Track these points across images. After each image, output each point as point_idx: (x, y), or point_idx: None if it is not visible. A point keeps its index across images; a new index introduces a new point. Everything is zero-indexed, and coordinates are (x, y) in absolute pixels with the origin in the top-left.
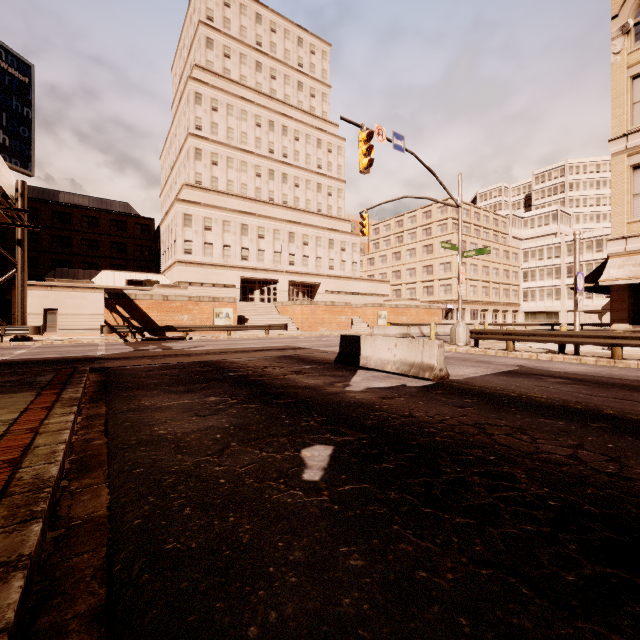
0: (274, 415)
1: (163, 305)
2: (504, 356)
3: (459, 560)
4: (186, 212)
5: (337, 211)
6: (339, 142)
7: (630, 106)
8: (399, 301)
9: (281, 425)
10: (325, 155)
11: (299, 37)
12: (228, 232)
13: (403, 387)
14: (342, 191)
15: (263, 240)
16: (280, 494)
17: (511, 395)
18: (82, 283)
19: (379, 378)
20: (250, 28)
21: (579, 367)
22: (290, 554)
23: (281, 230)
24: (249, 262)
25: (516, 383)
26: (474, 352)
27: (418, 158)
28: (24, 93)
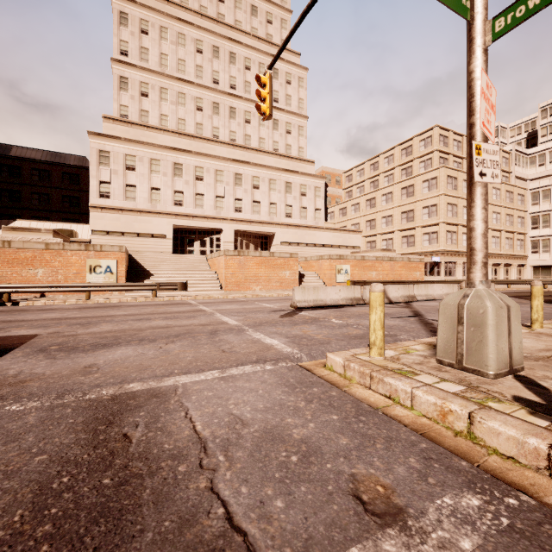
0: None
1: (2, 255)
2: None
3: None
4: (102, 148)
5: (298, 151)
6: (300, 72)
7: None
8: (369, 252)
9: None
10: (283, 87)
11: None
12: (157, 172)
13: None
14: (304, 128)
15: (201, 182)
16: None
17: None
18: None
19: None
20: None
21: None
22: None
23: (225, 171)
24: (184, 208)
25: None
26: None
27: None
28: None
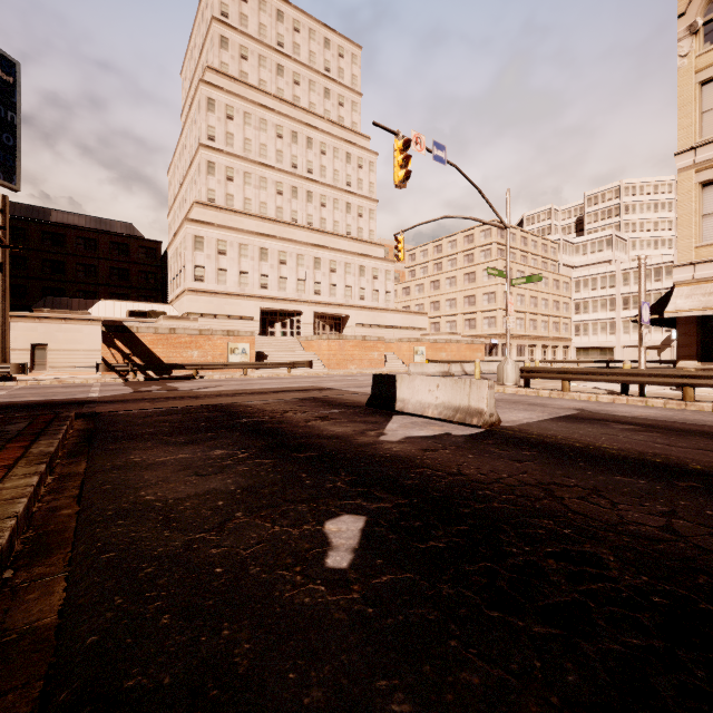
0: (292, 473)
1: (170, 339)
2: (559, 398)
3: (548, 701)
4: (197, 234)
5: (369, 234)
6: (371, 157)
7: (699, 115)
8: (438, 335)
9: (300, 487)
10: (355, 171)
11: (326, 38)
12: (245, 257)
13: (448, 436)
14: (374, 212)
15: (285, 266)
16: (295, 590)
17: (576, 445)
18: (76, 314)
19: (419, 425)
20: (270, 26)
21: (647, 410)
22: (305, 694)
23: (305, 255)
24: (269, 291)
25: (579, 430)
26: (525, 393)
27: (461, 172)
28: (8, 95)
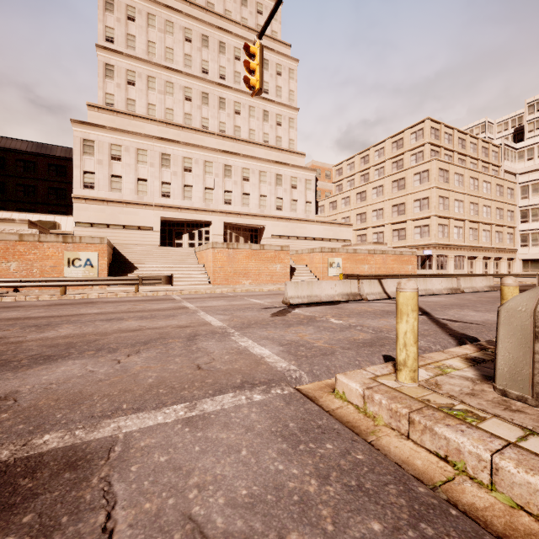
0: None
1: None
2: None
3: None
4: (86, 137)
5: (288, 143)
6: (291, 64)
7: None
8: (360, 246)
9: None
10: (273, 78)
11: None
12: (143, 163)
13: None
14: (294, 120)
15: (190, 173)
16: None
17: None
18: None
19: None
20: None
21: None
22: None
23: (214, 162)
24: (172, 200)
25: None
26: None
27: None
28: None
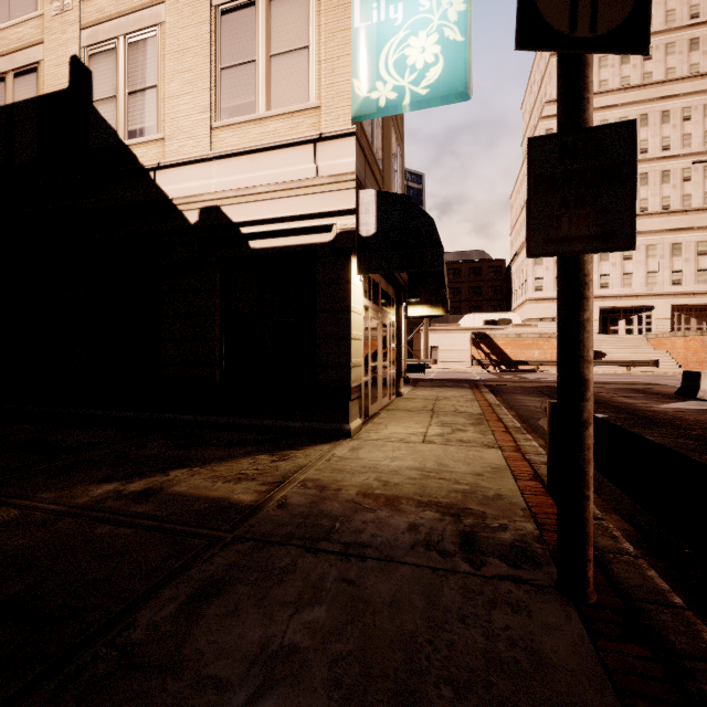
0: None
1: (516, 342)
2: None
3: None
4: None
5: None
6: None
7: None
8: None
9: None
10: None
11: None
12: None
13: None
14: None
15: (630, 261)
16: None
17: None
18: (453, 326)
19: (702, 405)
20: None
21: None
22: None
23: (658, 244)
24: (610, 290)
25: None
26: None
27: None
28: (419, 197)
